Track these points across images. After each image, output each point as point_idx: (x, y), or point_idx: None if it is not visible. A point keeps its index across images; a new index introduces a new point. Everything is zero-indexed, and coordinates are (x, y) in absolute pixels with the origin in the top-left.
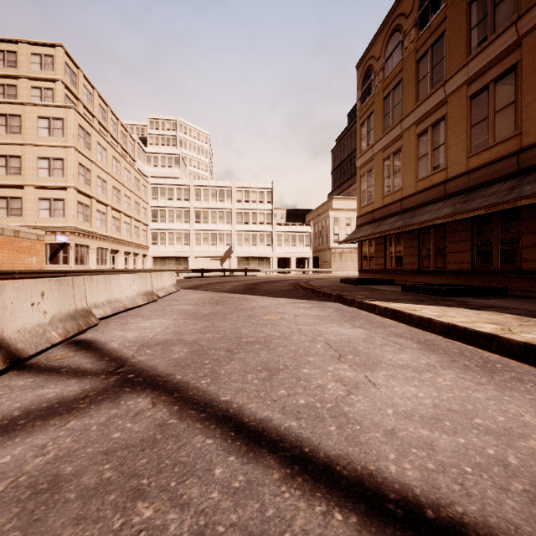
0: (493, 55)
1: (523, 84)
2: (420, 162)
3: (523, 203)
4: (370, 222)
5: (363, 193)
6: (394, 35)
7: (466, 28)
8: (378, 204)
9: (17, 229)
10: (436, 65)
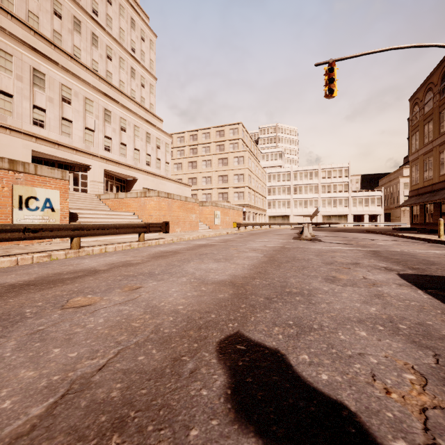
0: None
1: None
2: (440, 166)
3: None
4: (416, 195)
5: (412, 177)
6: (429, 92)
7: None
8: (421, 185)
9: (238, 207)
10: None
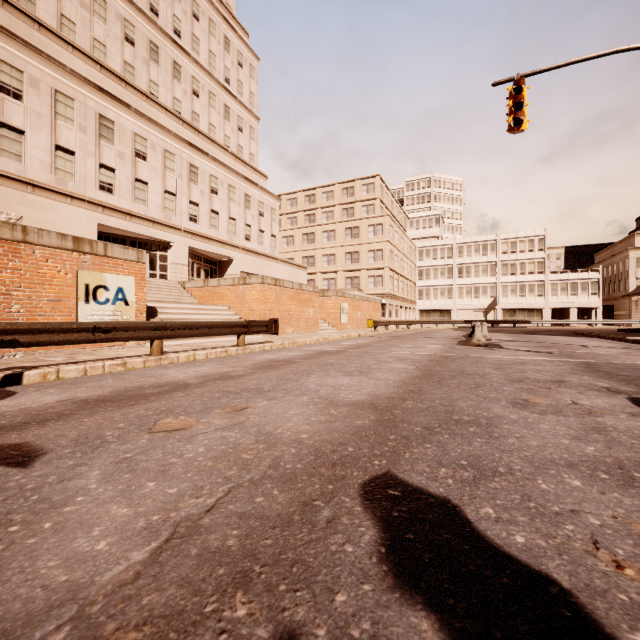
0: None
1: None
2: None
3: None
4: None
5: None
6: None
7: None
8: None
9: (375, 298)
10: None
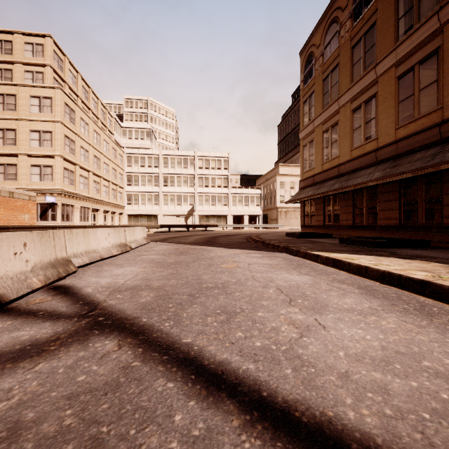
0: (418, 41)
1: (445, 65)
2: (354, 134)
3: (446, 167)
4: (311, 185)
5: (305, 160)
6: (332, 26)
7: (394, 18)
8: (319, 170)
9: (11, 191)
10: (368, 51)
